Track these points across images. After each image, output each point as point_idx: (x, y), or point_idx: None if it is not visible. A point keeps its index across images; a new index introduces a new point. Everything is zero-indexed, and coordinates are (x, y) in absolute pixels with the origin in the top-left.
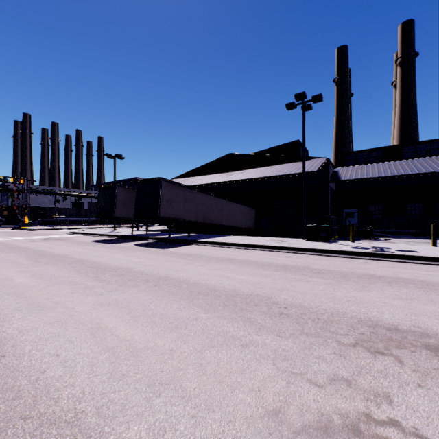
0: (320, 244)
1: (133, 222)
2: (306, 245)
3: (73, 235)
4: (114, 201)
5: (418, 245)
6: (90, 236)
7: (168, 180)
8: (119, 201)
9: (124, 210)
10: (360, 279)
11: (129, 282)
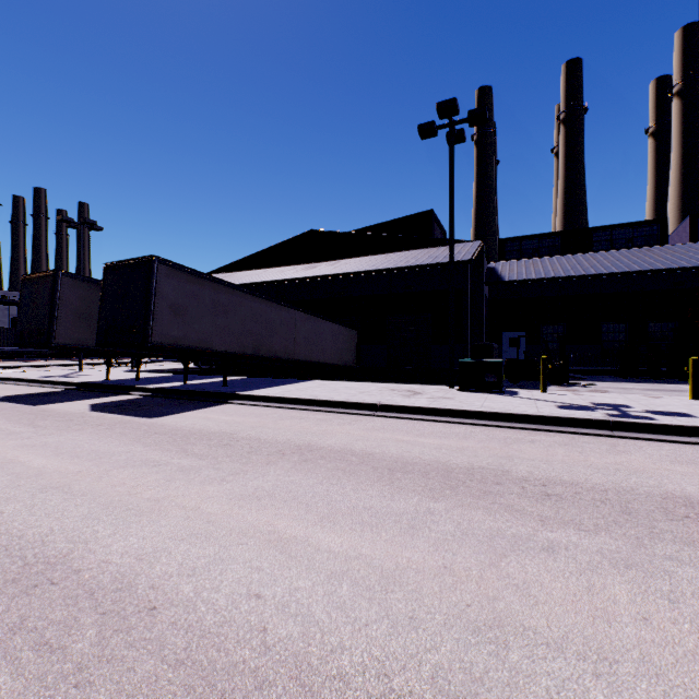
0: (491, 399)
1: (109, 355)
2: (468, 403)
3: None
4: (52, 308)
5: (664, 397)
6: (13, 384)
7: (174, 263)
8: (65, 309)
9: (80, 328)
10: (682, 524)
11: None
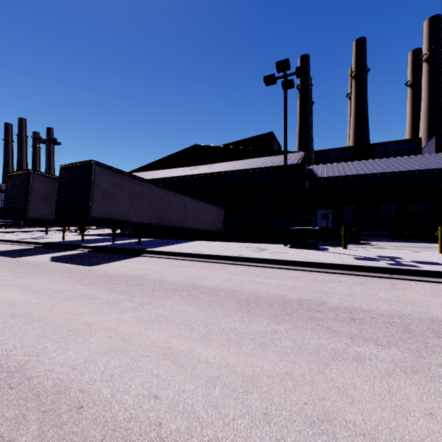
0: (311, 253)
1: (64, 224)
2: (296, 256)
3: None
4: (27, 194)
5: (422, 252)
6: (2, 243)
7: (106, 165)
8: (35, 195)
9: (45, 207)
10: None
11: None
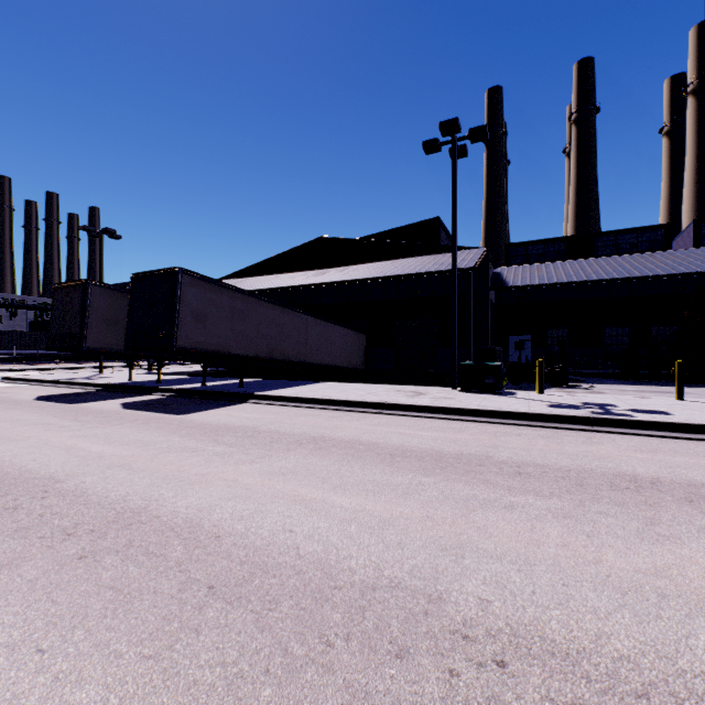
0: (489, 399)
1: (132, 358)
2: (466, 403)
3: (6, 384)
4: (84, 315)
5: (652, 397)
6: (42, 386)
7: (196, 273)
8: (95, 315)
9: (108, 333)
10: (621, 493)
11: (9, 542)
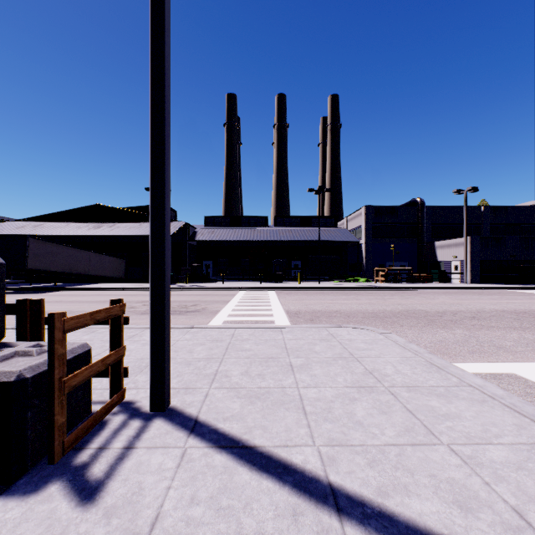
0: None
1: None
2: None
3: None
4: None
5: (218, 284)
6: None
7: (35, 236)
8: None
9: None
10: None
11: None
